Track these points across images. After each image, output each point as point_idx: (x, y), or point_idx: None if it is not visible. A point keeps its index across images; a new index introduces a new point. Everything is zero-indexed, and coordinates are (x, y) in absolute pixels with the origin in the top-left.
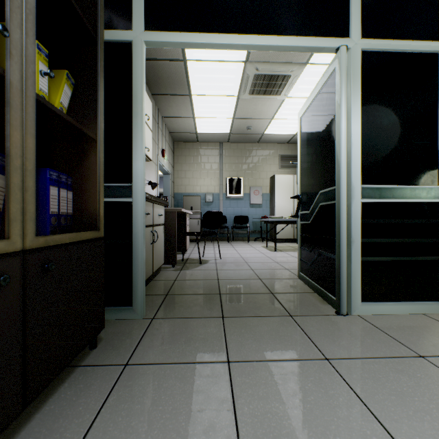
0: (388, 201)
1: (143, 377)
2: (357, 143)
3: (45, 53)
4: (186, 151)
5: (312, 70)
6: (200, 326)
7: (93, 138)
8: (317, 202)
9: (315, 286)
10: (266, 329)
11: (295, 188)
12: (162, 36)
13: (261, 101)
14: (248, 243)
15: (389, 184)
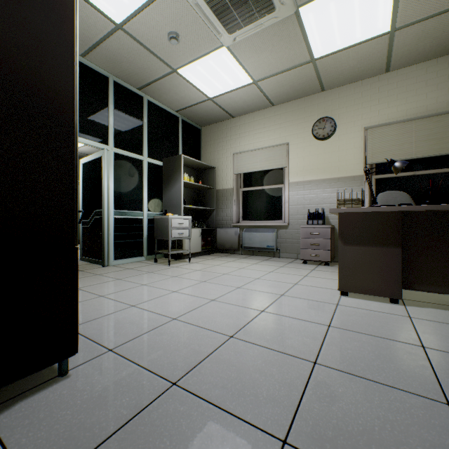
0: (125, 217)
1: None
2: (112, 192)
3: None
4: None
5: None
6: None
7: None
8: (94, 215)
9: (92, 260)
10: None
11: None
12: None
13: None
14: None
15: (125, 210)
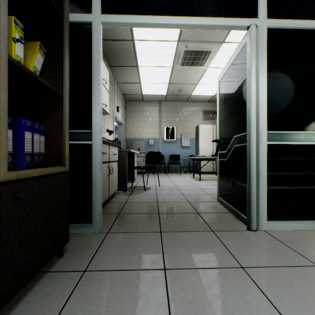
0: (287, 143)
1: (97, 282)
2: (263, 98)
3: (21, 27)
4: (134, 108)
5: (227, 47)
6: (143, 239)
7: (60, 94)
8: (232, 144)
9: (230, 207)
10: (194, 242)
11: (214, 134)
12: (114, 17)
13: (189, 70)
14: (180, 175)
15: (288, 130)
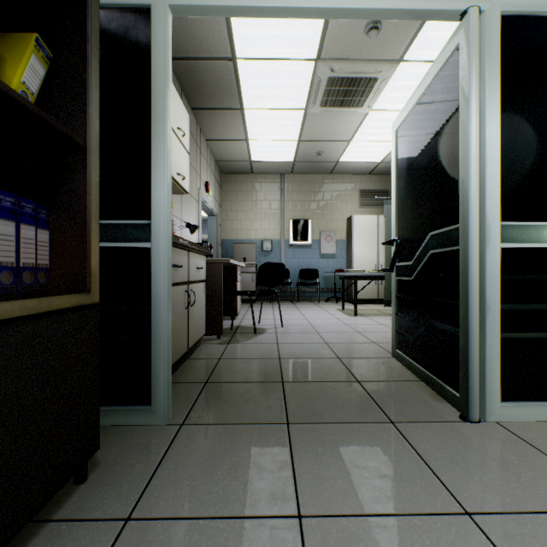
0: (543, 246)
1: None
2: (494, 156)
3: None
4: (237, 186)
5: (407, 71)
6: (253, 439)
7: (79, 142)
8: (425, 248)
9: (421, 372)
10: (356, 448)
11: (380, 232)
12: None
13: (336, 116)
14: (318, 305)
15: (543, 220)
